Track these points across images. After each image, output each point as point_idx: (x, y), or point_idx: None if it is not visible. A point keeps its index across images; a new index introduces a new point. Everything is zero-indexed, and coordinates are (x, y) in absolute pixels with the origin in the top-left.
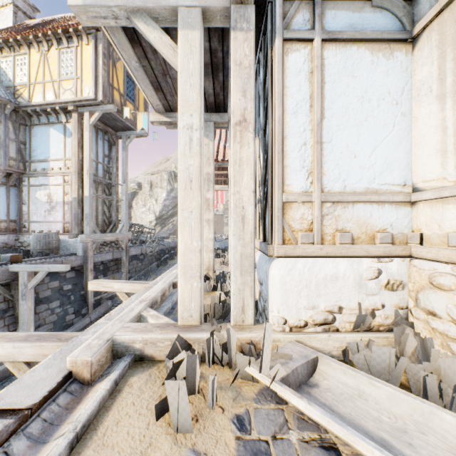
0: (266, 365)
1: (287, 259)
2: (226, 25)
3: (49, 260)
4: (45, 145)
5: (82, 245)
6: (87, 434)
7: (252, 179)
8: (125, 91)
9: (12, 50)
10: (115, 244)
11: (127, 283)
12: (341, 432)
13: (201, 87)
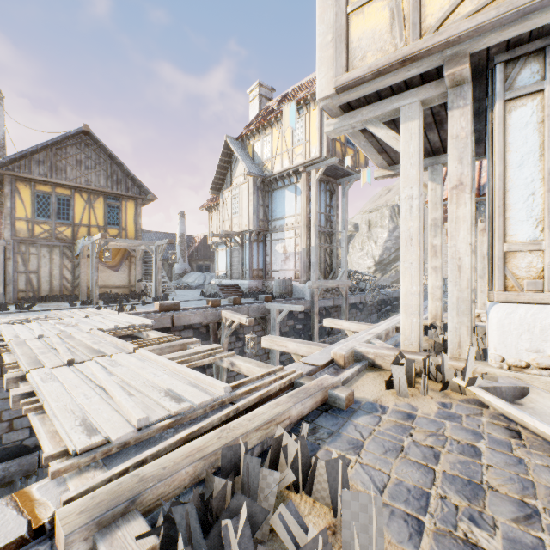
0: (468, 376)
1: (507, 304)
2: (444, 101)
3: (287, 302)
4: (281, 205)
5: (309, 290)
6: (348, 384)
7: (469, 233)
8: (345, 139)
9: (261, 134)
10: (335, 291)
11: (354, 323)
12: (515, 412)
13: (420, 163)
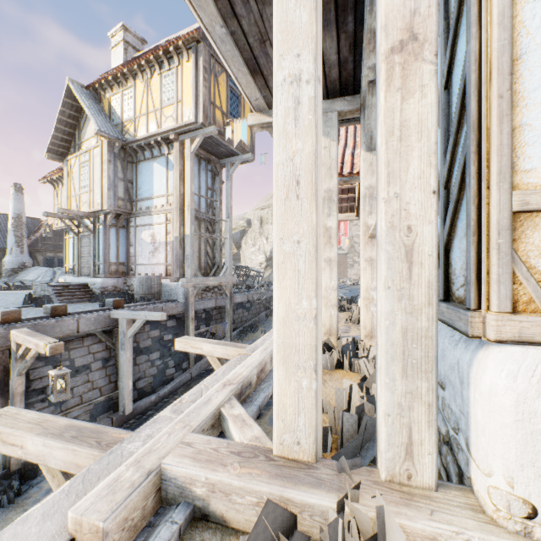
0: None
1: (532, 352)
2: None
3: (149, 306)
4: (149, 182)
5: (183, 290)
6: None
7: (431, 164)
8: (228, 109)
9: (120, 85)
10: (218, 290)
11: (219, 345)
12: None
13: (318, 1)
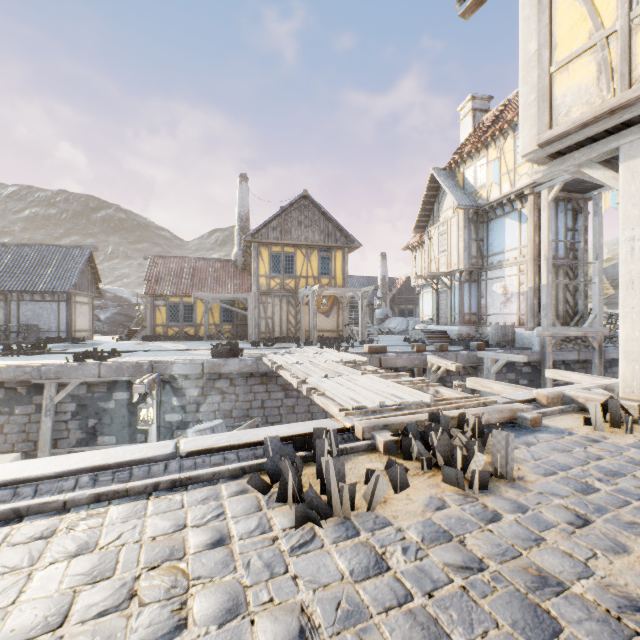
0: None
1: None
2: None
3: (506, 351)
4: (500, 237)
5: (538, 339)
6: (544, 417)
7: None
8: None
9: (473, 158)
10: (580, 341)
11: (586, 375)
12: None
13: None
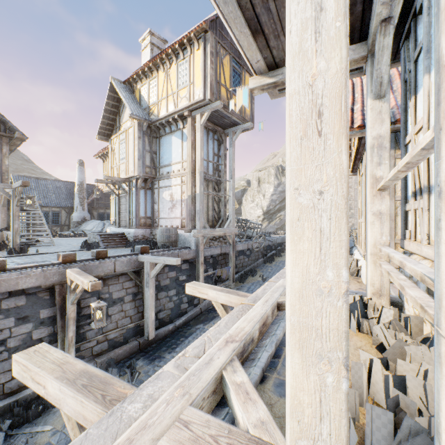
0: None
1: None
2: None
3: (168, 252)
4: (168, 152)
5: (194, 239)
6: None
7: None
8: (231, 86)
9: (147, 78)
10: (222, 239)
11: (223, 292)
12: None
13: None
